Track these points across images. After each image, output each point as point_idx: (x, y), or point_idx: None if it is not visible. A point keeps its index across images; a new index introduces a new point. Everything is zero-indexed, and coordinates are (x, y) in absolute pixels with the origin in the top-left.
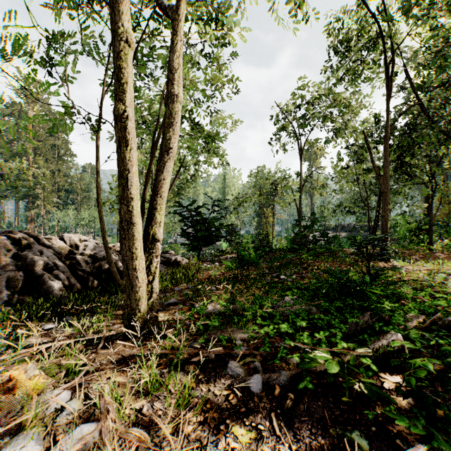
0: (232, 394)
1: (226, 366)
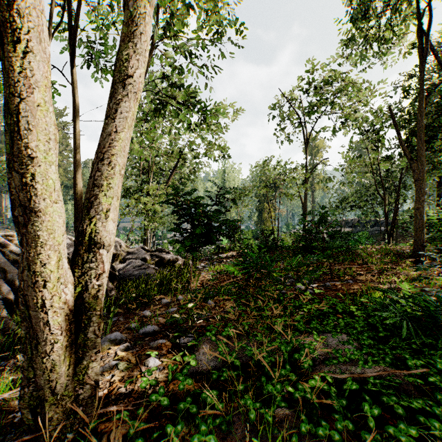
0: None
1: None
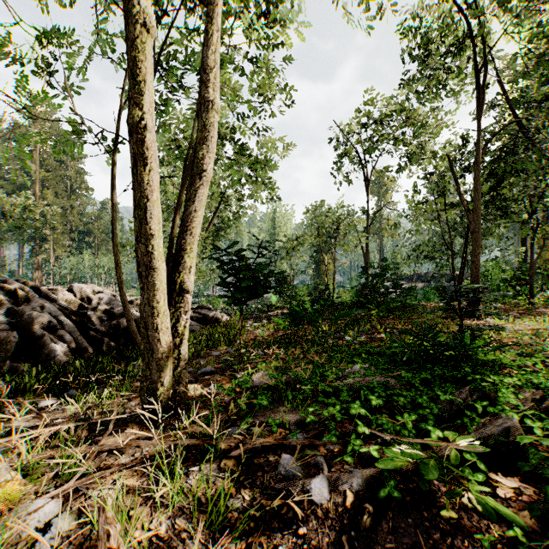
0: (287, 505)
1: (277, 461)
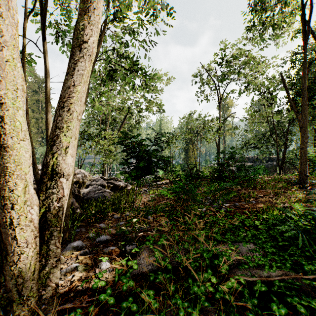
0: None
1: None
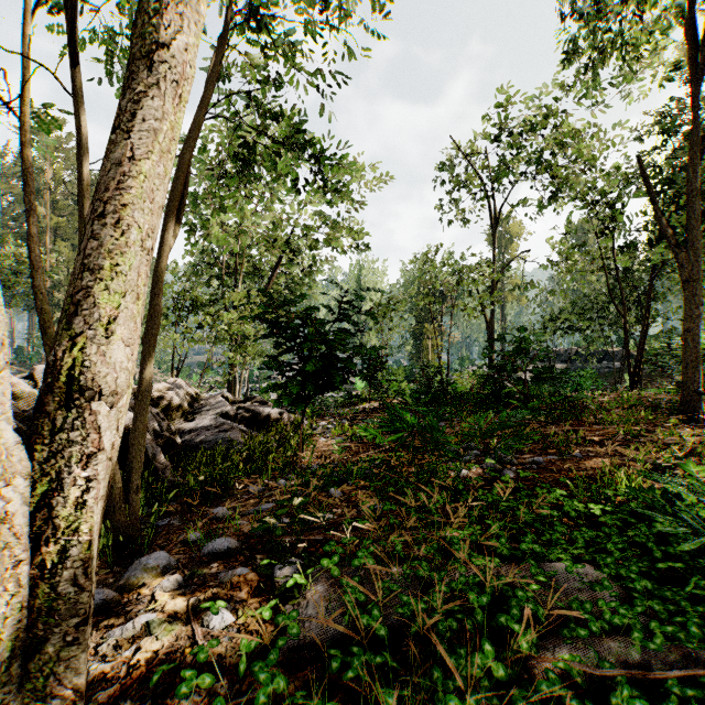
0: None
1: None
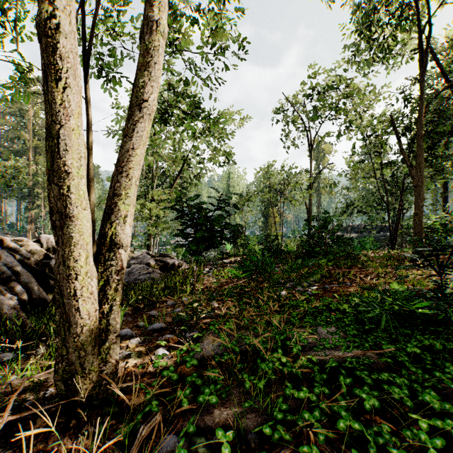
0: None
1: None
